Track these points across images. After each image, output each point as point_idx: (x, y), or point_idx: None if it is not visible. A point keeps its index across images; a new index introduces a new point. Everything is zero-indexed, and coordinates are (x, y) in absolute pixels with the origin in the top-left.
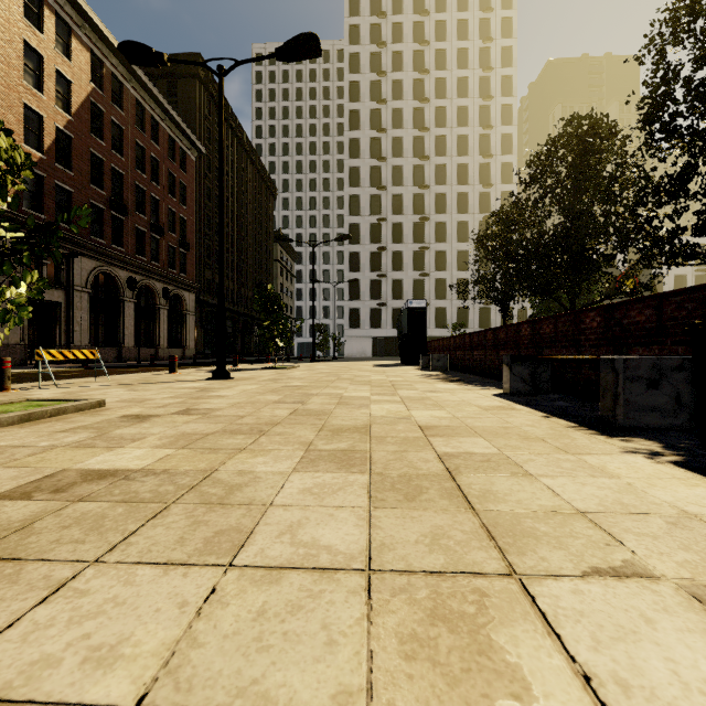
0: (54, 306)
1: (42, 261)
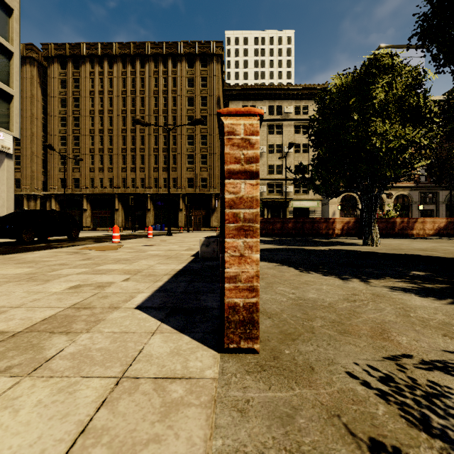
0: (431, 210)
1: (426, 196)
